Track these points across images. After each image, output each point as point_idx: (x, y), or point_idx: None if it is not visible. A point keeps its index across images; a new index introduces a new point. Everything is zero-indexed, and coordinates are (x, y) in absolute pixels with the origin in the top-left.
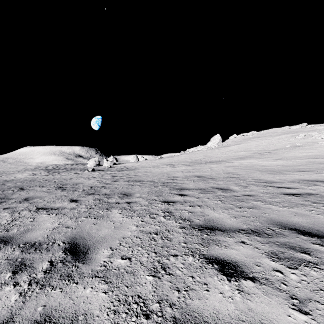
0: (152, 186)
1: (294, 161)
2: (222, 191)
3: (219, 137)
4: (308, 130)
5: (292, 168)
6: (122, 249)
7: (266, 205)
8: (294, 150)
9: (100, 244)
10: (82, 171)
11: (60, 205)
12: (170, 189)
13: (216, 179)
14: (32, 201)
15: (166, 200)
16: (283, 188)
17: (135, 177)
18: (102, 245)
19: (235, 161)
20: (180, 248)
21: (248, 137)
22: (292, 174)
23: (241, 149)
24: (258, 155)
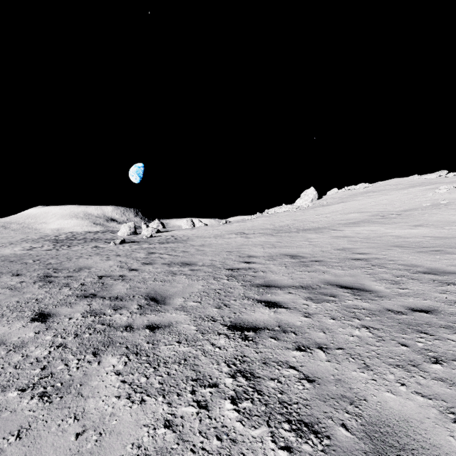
0: (210, 277)
1: (451, 229)
2: (354, 295)
3: (314, 192)
4: (451, 180)
5: None
6: None
7: None
8: (439, 210)
9: None
10: (106, 244)
11: (1, 331)
12: (244, 286)
13: (328, 263)
14: None
15: (237, 320)
16: None
17: (184, 256)
18: None
19: (346, 229)
20: None
21: (357, 192)
22: None
23: (351, 210)
24: (381, 219)
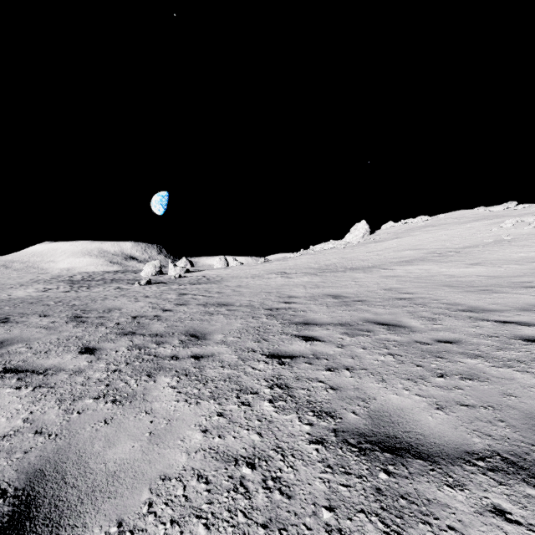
0: (249, 316)
1: (508, 268)
2: (389, 330)
3: (366, 226)
4: (519, 213)
5: (509, 281)
6: (150, 534)
7: (500, 370)
8: (501, 247)
9: (97, 504)
10: (129, 285)
11: (56, 361)
12: (283, 324)
13: (371, 302)
14: (5, 351)
15: (275, 351)
16: (513, 323)
17: (219, 296)
18: (98, 511)
19: (397, 268)
20: (319, 534)
21: (415, 226)
22: (515, 293)
23: (405, 246)
24: (437, 257)
